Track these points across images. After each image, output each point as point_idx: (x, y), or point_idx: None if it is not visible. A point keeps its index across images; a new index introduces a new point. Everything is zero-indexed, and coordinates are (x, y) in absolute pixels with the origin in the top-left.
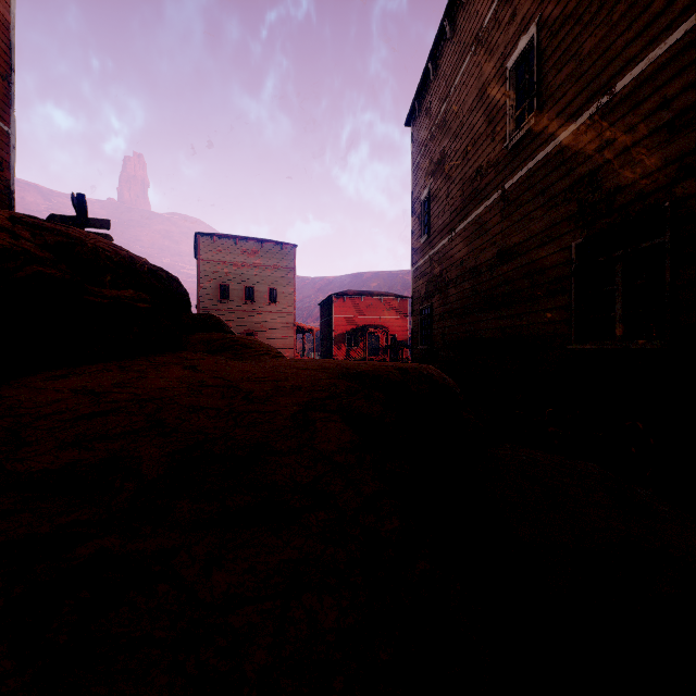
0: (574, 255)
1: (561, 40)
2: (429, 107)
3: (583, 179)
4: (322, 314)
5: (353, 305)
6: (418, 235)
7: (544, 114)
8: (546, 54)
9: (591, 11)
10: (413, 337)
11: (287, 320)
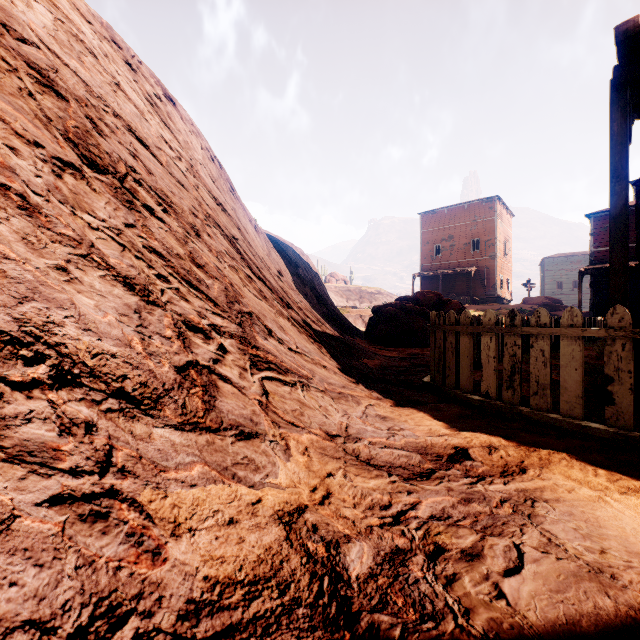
0: None
1: None
2: None
3: None
4: None
5: None
6: None
7: None
8: None
9: None
10: None
11: None
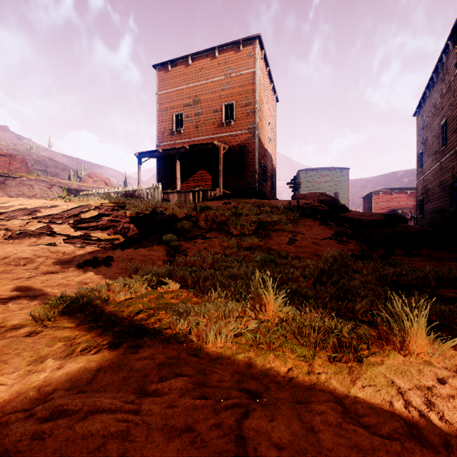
0: (450, 186)
1: (449, 128)
2: (422, 115)
3: (452, 167)
4: (364, 204)
5: (386, 197)
6: (418, 167)
7: (447, 145)
8: (447, 129)
9: (453, 126)
10: (417, 212)
11: None
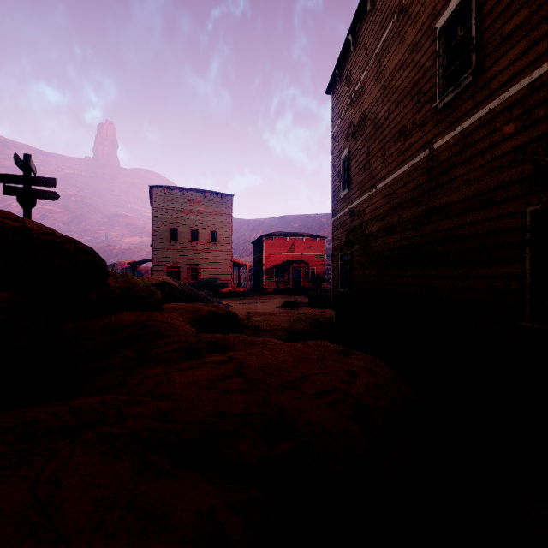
0: (530, 222)
1: None
2: (348, 75)
3: (542, 138)
4: (254, 251)
5: (280, 244)
6: (338, 189)
7: (484, 70)
8: (487, 6)
9: None
10: (333, 279)
11: (226, 257)
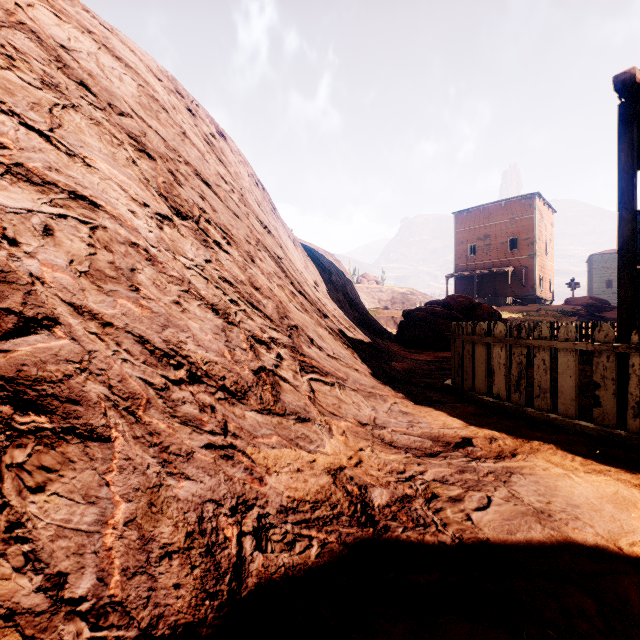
0: None
1: None
2: None
3: None
4: None
5: None
6: None
7: None
8: None
9: None
10: None
11: None
